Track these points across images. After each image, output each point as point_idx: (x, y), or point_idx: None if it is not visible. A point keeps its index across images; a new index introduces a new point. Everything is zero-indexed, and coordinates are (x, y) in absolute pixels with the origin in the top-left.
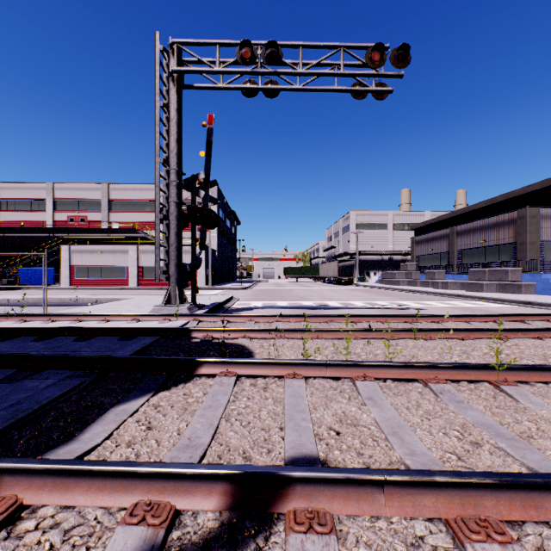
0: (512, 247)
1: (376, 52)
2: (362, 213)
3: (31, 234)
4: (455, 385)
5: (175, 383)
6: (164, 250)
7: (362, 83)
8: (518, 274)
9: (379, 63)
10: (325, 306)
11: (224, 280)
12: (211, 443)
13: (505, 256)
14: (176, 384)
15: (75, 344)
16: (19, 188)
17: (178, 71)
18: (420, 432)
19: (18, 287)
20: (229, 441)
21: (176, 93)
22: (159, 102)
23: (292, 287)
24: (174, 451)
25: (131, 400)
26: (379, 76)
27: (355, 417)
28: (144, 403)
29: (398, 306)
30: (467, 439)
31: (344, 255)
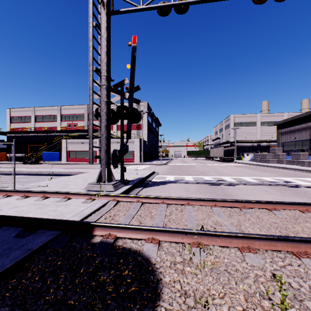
0: None
1: None
2: (239, 115)
3: (50, 134)
4: None
5: None
6: (99, 140)
7: None
8: None
9: None
10: (223, 182)
11: (151, 158)
12: None
13: None
14: None
15: None
16: (44, 110)
17: None
18: None
19: (40, 163)
20: None
21: (105, 15)
22: (92, 22)
23: (193, 164)
24: None
25: None
26: None
27: None
28: None
29: (286, 184)
30: None
31: (226, 143)
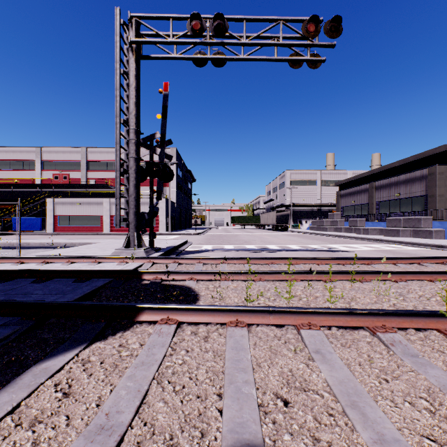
0: (423, 199)
1: (312, 23)
2: (296, 171)
3: (23, 189)
4: (402, 333)
5: (113, 331)
6: (125, 200)
7: (299, 54)
8: (429, 221)
9: (314, 33)
10: (266, 249)
11: (182, 227)
12: (133, 421)
13: (417, 207)
14: (114, 332)
15: (30, 286)
16: (13, 152)
17: (136, 41)
18: (382, 402)
19: (11, 233)
20: (155, 417)
21: (134, 61)
22: (120, 69)
23: (237, 233)
24: (80, 440)
25: (58, 355)
26: (314, 45)
27: (303, 378)
28: (72, 358)
29: (328, 249)
30: (441, 413)
31: (281, 206)
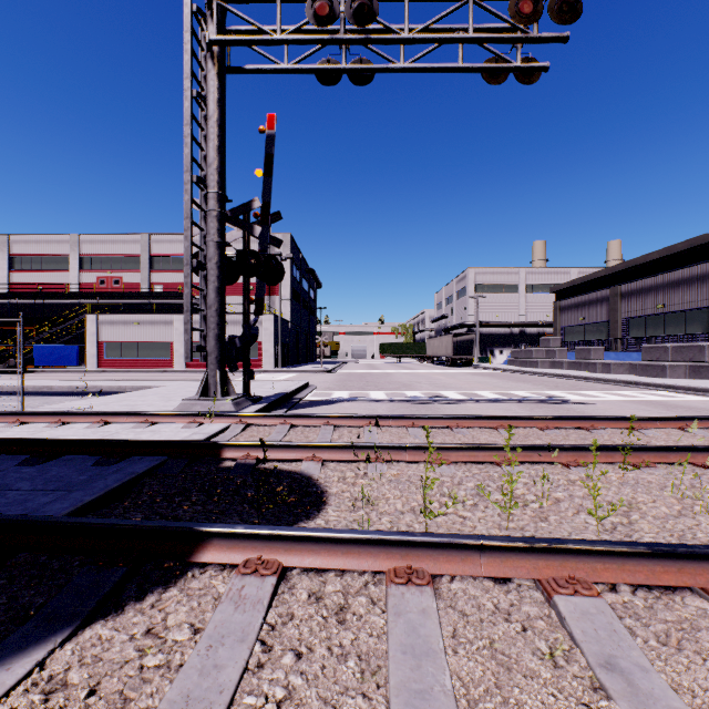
0: (707, 313)
1: None
2: (484, 270)
3: (51, 301)
4: None
5: (141, 588)
6: (201, 316)
7: (501, 58)
8: None
9: (531, 17)
10: (440, 399)
11: (300, 360)
12: None
13: (696, 327)
14: (142, 591)
15: (14, 472)
16: (36, 242)
17: (219, 41)
18: None
19: (30, 370)
20: None
21: (216, 76)
22: (191, 89)
23: (390, 370)
24: None
25: None
26: (529, 40)
27: None
28: (24, 676)
29: (548, 399)
30: None
31: (460, 327)
